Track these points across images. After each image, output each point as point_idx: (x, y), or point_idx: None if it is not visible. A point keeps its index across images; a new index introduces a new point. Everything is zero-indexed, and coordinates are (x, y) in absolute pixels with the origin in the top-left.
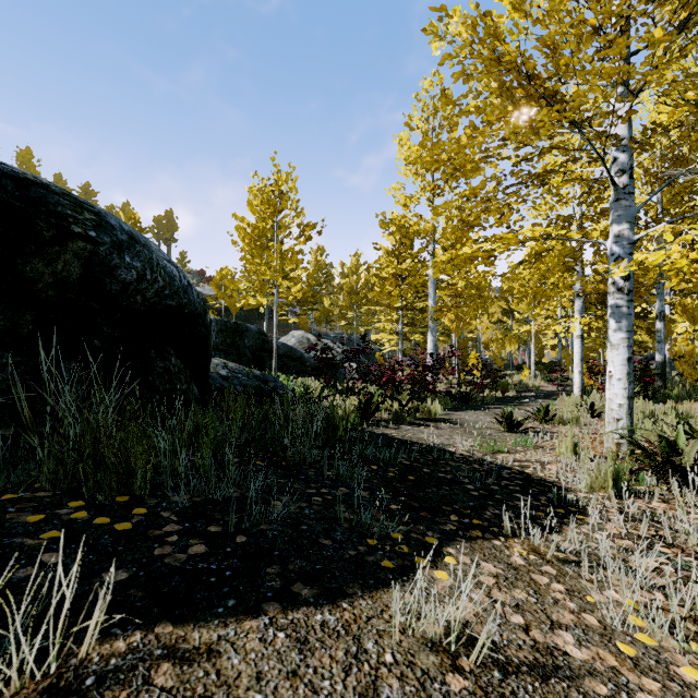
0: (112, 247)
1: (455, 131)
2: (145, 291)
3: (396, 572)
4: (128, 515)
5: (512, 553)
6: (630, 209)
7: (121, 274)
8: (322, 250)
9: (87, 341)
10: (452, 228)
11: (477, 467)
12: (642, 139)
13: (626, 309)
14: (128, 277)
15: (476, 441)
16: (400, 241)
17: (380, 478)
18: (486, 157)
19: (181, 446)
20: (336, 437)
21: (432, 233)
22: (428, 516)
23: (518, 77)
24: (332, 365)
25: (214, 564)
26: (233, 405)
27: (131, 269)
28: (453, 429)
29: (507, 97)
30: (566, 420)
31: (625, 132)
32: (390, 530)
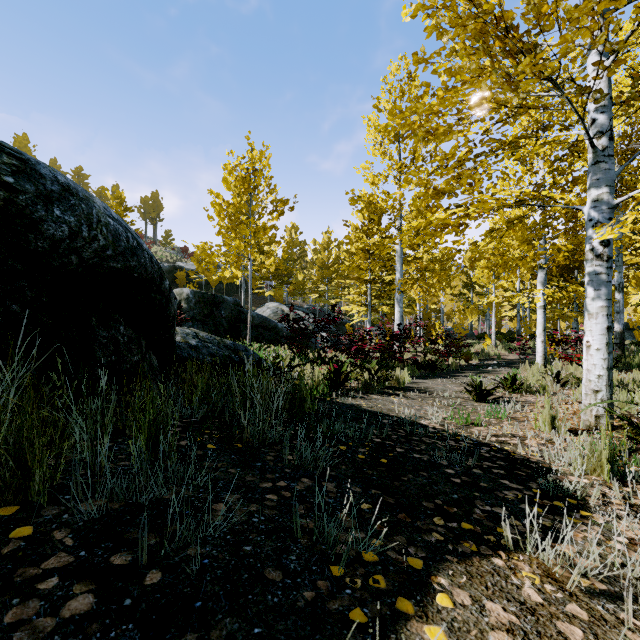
0: (37, 196)
1: (425, 97)
2: (81, 250)
3: (370, 632)
4: (2, 539)
5: (521, 581)
6: (610, 173)
7: (48, 229)
8: (296, 228)
9: (2, 306)
10: (422, 195)
11: (453, 444)
12: (631, 91)
13: (605, 276)
14: (57, 233)
15: (447, 412)
16: (369, 218)
17: (348, 462)
18: (459, 119)
19: (125, 425)
20: (303, 410)
21: (399, 210)
22: (407, 519)
23: (496, 30)
24: (303, 335)
25: (93, 638)
26: (196, 376)
27: (61, 224)
28: (422, 398)
29: (484, 51)
30: (533, 389)
31: (604, 92)
32: (362, 548)
